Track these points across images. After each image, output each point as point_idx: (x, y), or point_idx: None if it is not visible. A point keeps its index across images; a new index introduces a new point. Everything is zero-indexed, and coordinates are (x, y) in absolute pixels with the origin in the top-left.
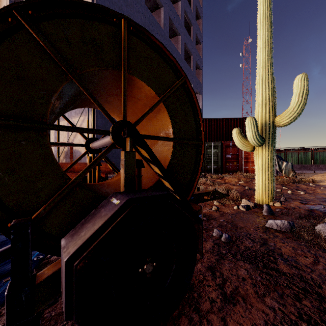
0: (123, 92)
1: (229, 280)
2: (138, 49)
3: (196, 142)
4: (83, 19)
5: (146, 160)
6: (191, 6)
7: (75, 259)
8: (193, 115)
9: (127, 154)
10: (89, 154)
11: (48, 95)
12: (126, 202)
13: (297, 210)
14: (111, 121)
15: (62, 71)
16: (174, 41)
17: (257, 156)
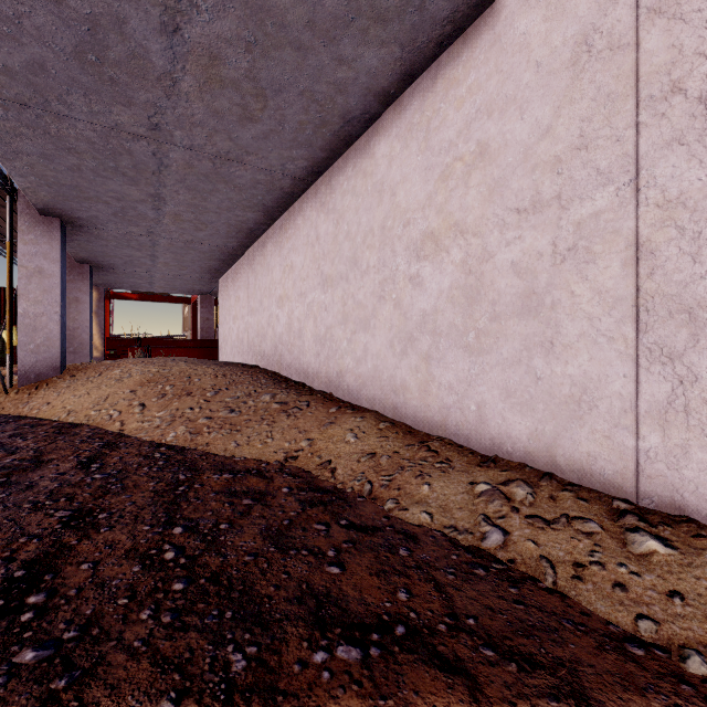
0: None
1: None
2: None
3: None
4: None
5: None
6: None
7: None
8: None
9: None
10: None
11: None
12: None
13: None
14: None
15: None
16: None
17: None
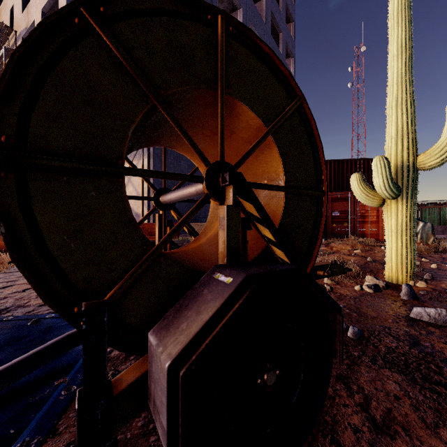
0: (219, 121)
1: (375, 399)
2: (239, 58)
3: (316, 192)
4: (168, 17)
5: (252, 218)
6: (279, 4)
7: (181, 364)
8: (312, 154)
9: (229, 209)
10: (144, 212)
11: (124, 126)
12: (244, 280)
13: None
14: (205, 162)
15: (142, 92)
16: None
17: (389, 213)
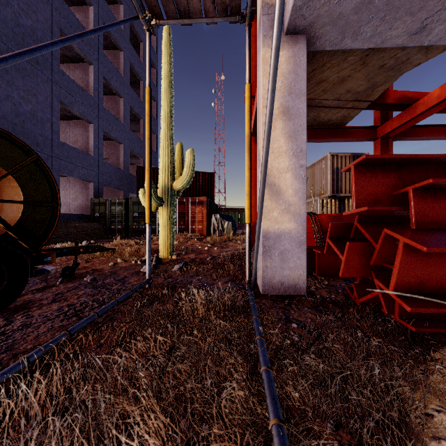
0: None
1: (66, 296)
2: None
3: (51, 204)
4: None
5: None
6: None
7: None
8: (48, 184)
9: None
10: None
11: None
12: None
13: (185, 259)
14: None
15: None
16: (114, 55)
17: (160, 215)
